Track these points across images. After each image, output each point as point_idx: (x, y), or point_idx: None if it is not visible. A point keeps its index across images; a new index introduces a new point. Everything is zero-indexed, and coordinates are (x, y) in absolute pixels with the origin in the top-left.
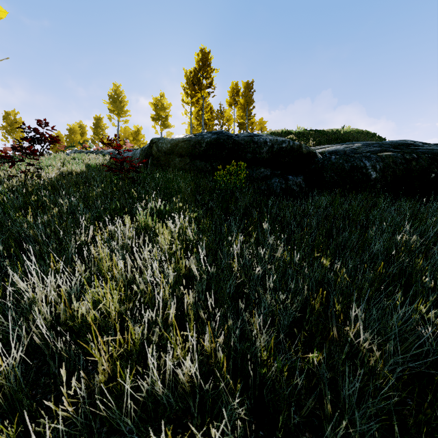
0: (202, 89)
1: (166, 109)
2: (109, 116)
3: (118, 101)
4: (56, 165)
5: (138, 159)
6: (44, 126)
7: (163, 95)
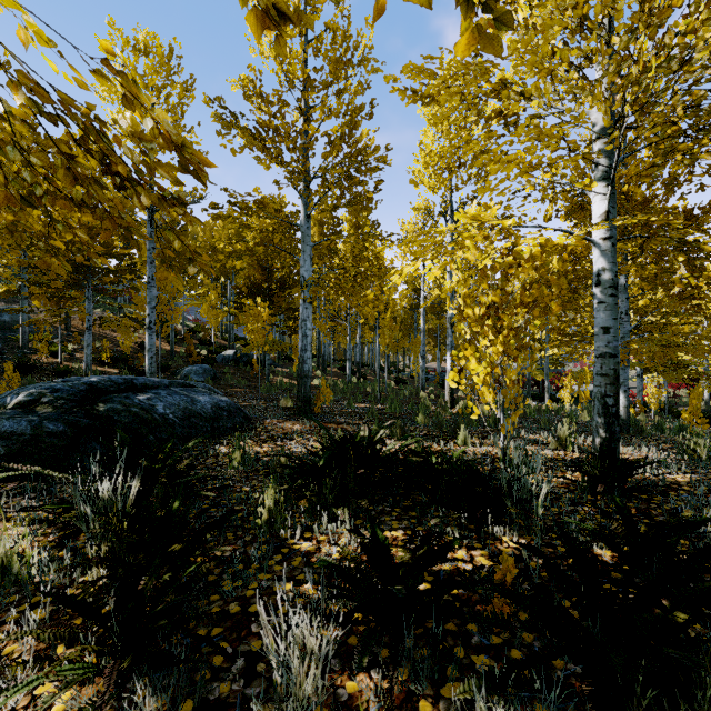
0: None
1: None
2: None
3: None
4: None
5: None
6: None
7: None
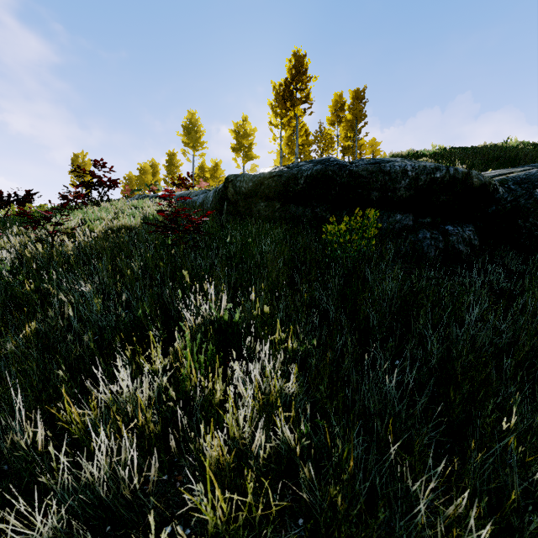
0: (296, 105)
1: (250, 136)
2: (183, 150)
3: (193, 131)
4: (106, 217)
5: (211, 204)
6: (101, 167)
7: (245, 119)
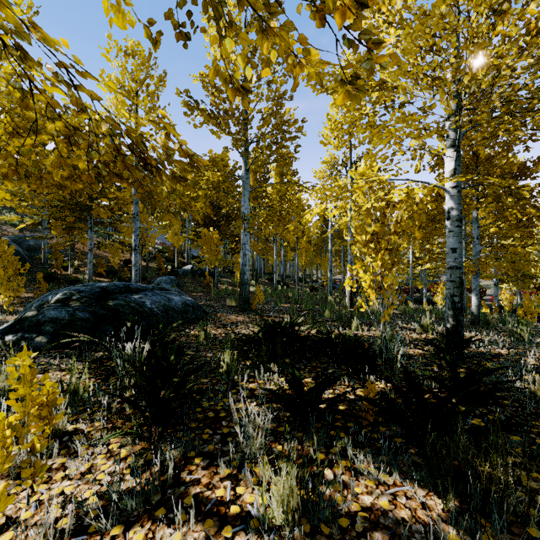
0: None
1: None
2: None
3: None
4: None
5: None
6: None
7: None
